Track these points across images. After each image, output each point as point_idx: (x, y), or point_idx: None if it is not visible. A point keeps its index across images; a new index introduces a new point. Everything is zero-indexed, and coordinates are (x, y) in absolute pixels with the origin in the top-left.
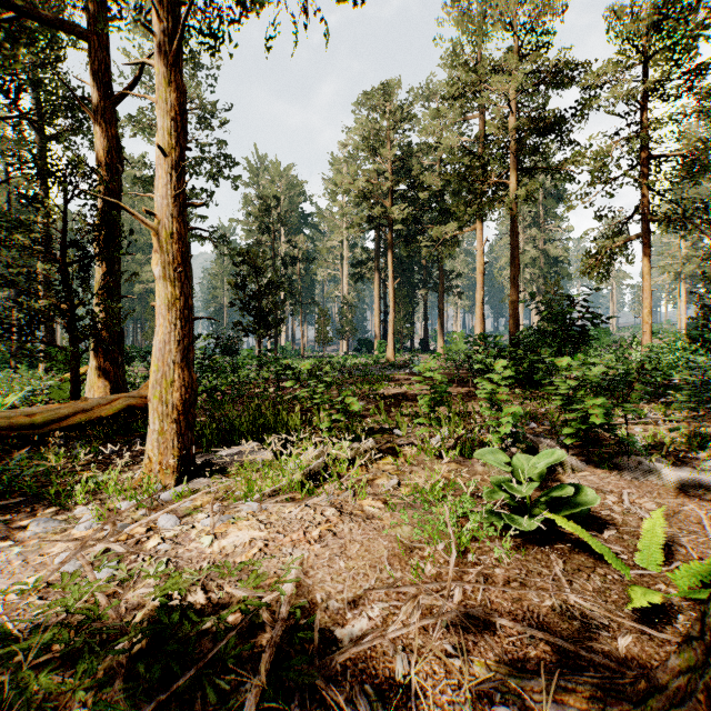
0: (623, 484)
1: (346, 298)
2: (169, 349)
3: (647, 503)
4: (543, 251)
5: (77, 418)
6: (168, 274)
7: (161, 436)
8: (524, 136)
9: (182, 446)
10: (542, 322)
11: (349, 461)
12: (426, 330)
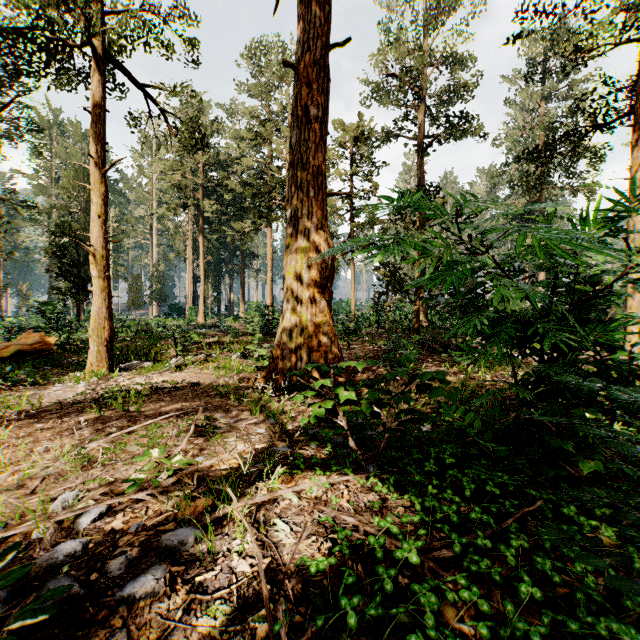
0: None
1: (157, 267)
2: (102, 311)
3: None
4: None
5: None
6: (101, 276)
7: (98, 353)
8: None
9: (109, 358)
10: None
11: (193, 364)
12: (231, 298)
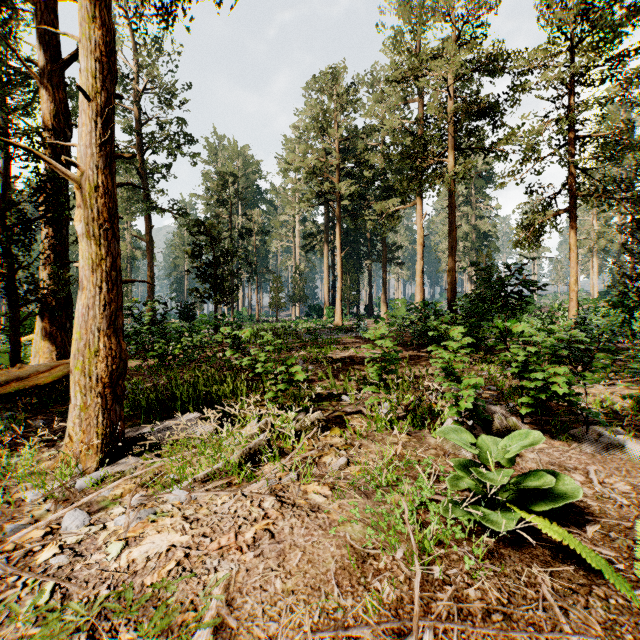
0: (586, 459)
1: (297, 267)
2: (93, 315)
3: (617, 484)
4: (475, 227)
5: (11, 386)
6: (92, 232)
7: (84, 411)
8: (462, 117)
9: (108, 422)
10: (475, 290)
11: (295, 434)
12: (370, 297)
